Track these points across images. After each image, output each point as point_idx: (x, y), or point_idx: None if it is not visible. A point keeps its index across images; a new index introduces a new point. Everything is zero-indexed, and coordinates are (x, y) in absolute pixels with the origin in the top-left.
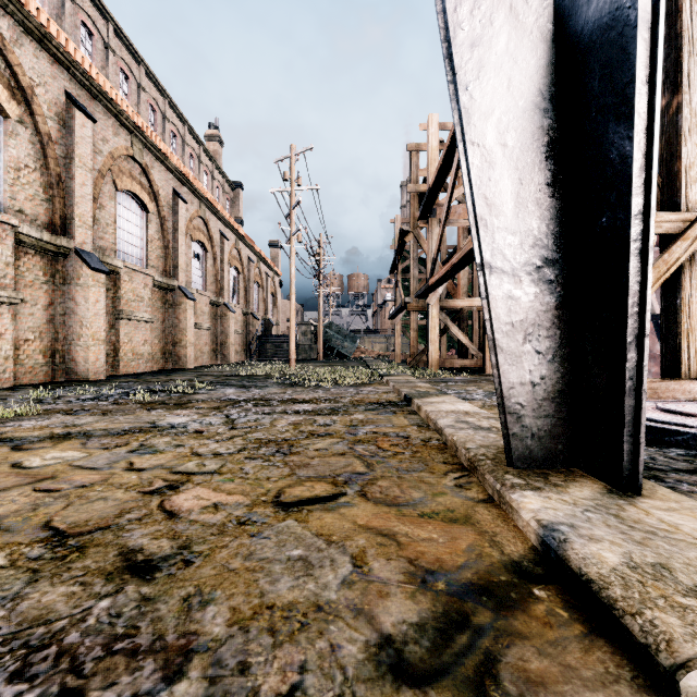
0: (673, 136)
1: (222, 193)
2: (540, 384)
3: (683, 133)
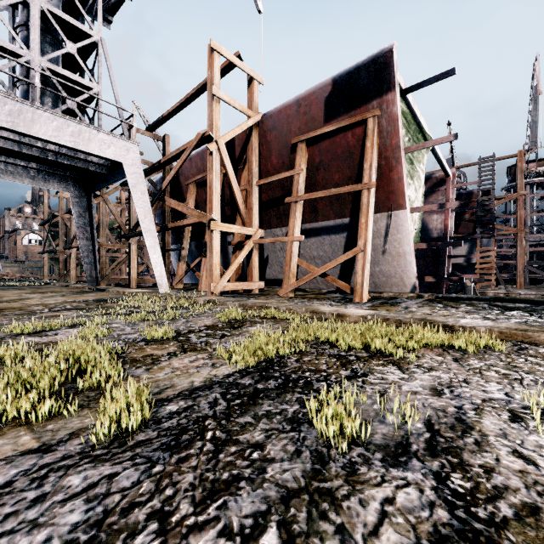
0: None
1: None
2: (91, 276)
3: None
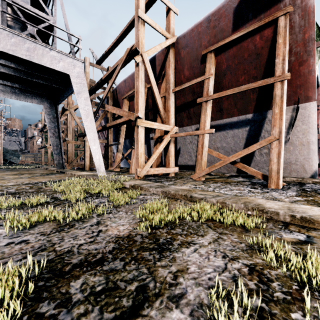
0: None
1: None
2: (59, 163)
3: None
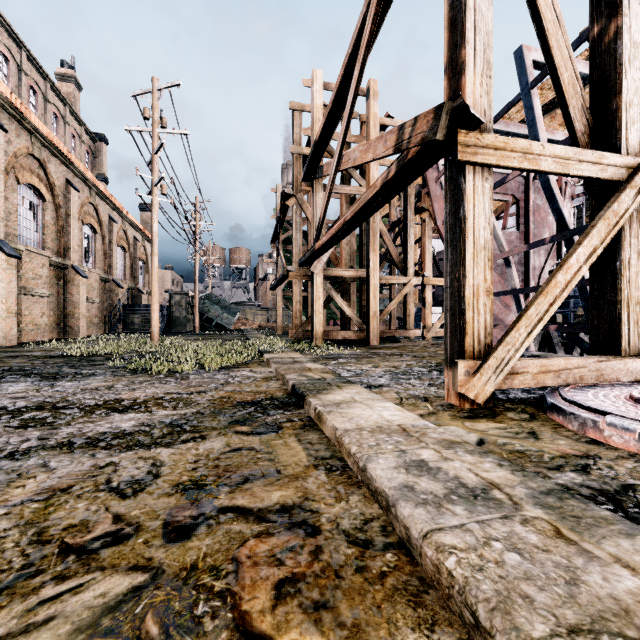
0: (610, 67)
1: (79, 143)
2: None
3: (623, 63)
